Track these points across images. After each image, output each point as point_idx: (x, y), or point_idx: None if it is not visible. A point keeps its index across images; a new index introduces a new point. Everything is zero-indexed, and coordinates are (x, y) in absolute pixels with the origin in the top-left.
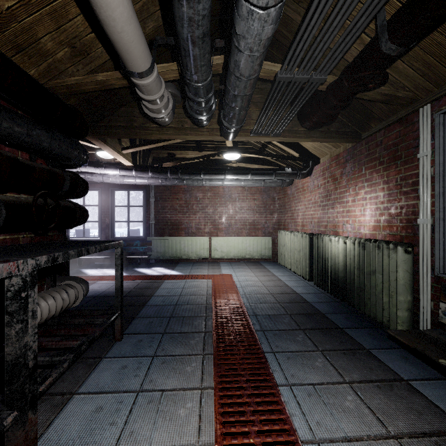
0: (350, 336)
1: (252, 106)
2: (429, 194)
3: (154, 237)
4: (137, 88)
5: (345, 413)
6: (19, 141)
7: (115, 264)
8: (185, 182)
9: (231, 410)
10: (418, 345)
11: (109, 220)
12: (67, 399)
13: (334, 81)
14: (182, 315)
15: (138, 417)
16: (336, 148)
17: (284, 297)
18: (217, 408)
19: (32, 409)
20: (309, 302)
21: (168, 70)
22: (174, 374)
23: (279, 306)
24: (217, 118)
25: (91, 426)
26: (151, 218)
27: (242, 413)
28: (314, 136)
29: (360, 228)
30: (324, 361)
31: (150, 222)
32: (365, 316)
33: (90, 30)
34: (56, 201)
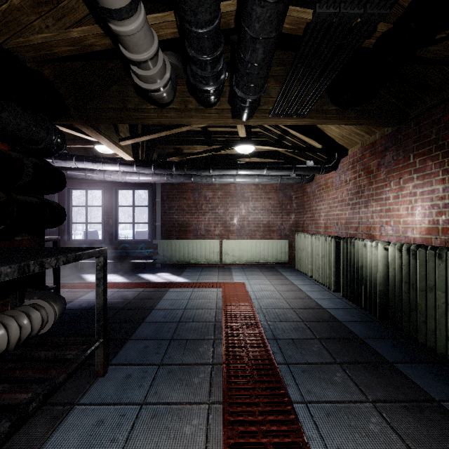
0: (407, 376)
1: (271, 80)
2: None
3: (160, 239)
4: (120, 43)
5: None
6: None
7: (96, 277)
8: (192, 180)
9: None
10: None
11: (112, 221)
12: None
13: (391, 27)
14: (185, 337)
15: None
16: (370, 135)
17: (308, 313)
18: None
19: None
20: (340, 320)
21: (162, 21)
22: (166, 440)
23: (304, 327)
24: (227, 96)
25: None
26: (157, 219)
27: None
28: (349, 117)
29: (406, 231)
30: (380, 422)
31: (156, 224)
32: (417, 343)
33: None
34: (6, 194)
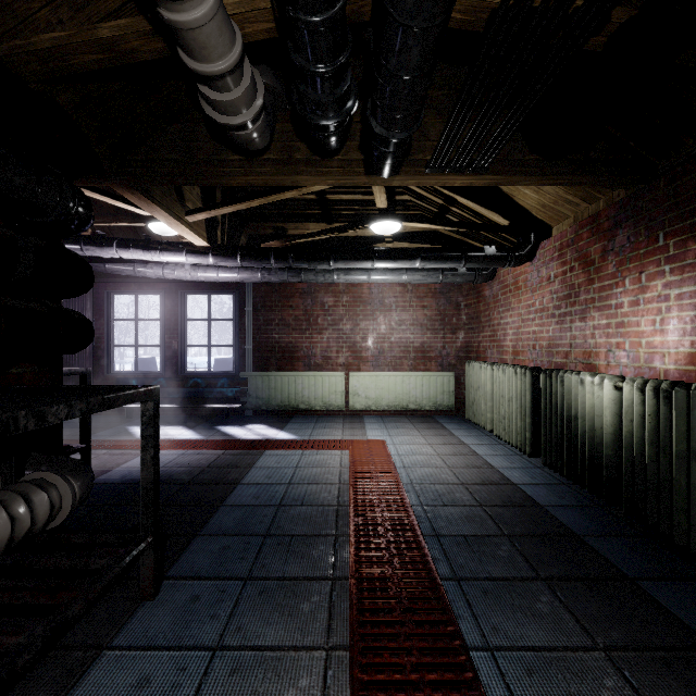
0: (660, 603)
1: (429, 113)
2: None
3: (252, 372)
4: (179, 44)
5: None
6: None
7: (141, 436)
8: (302, 277)
9: None
10: None
11: (177, 343)
12: None
13: (637, 13)
14: (289, 531)
15: None
16: (589, 202)
17: (489, 492)
18: None
19: None
20: (542, 505)
21: (250, 9)
22: None
23: (483, 515)
24: (358, 139)
25: None
26: (247, 340)
27: None
28: (557, 172)
29: (652, 359)
30: (621, 686)
31: (246, 347)
32: (673, 545)
33: None
34: None
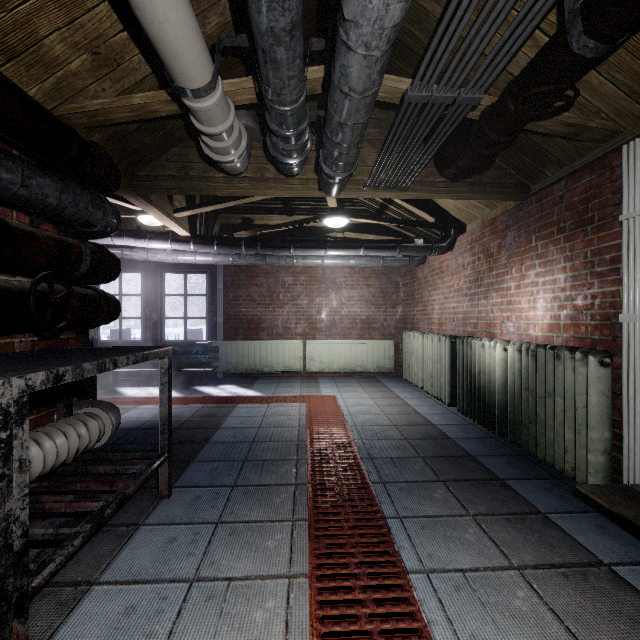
0: (516, 492)
1: (367, 145)
2: (638, 276)
3: (222, 340)
4: (192, 115)
5: (515, 620)
6: (10, 195)
7: (160, 382)
8: (267, 261)
9: (335, 612)
10: (626, 511)
11: (157, 316)
12: (83, 593)
13: (493, 104)
14: (261, 457)
15: (190, 623)
16: (490, 208)
17: (414, 430)
18: (314, 610)
19: (19, 616)
20: (452, 438)
21: (239, 88)
22: (248, 552)
23: (407, 445)
24: (313, 163)
25: (116, 639)
26: (218, 313)
27: (352, 616)
28: (459, 191)
29: (528, 328)
30: (478, 532)
31: (217, 319)
32: (537, 460)
33: (121, 26)
34: (68, 286)
